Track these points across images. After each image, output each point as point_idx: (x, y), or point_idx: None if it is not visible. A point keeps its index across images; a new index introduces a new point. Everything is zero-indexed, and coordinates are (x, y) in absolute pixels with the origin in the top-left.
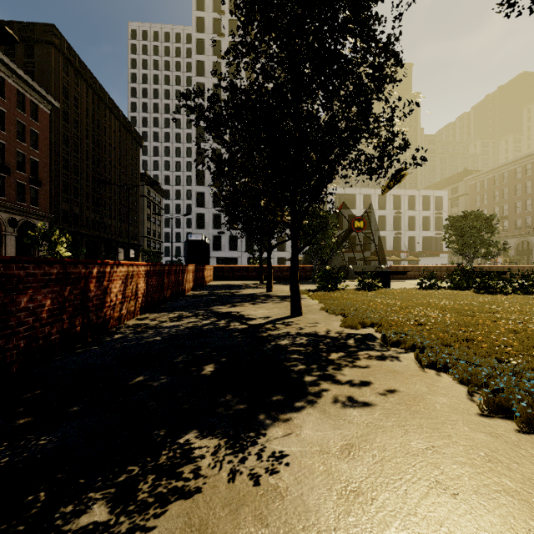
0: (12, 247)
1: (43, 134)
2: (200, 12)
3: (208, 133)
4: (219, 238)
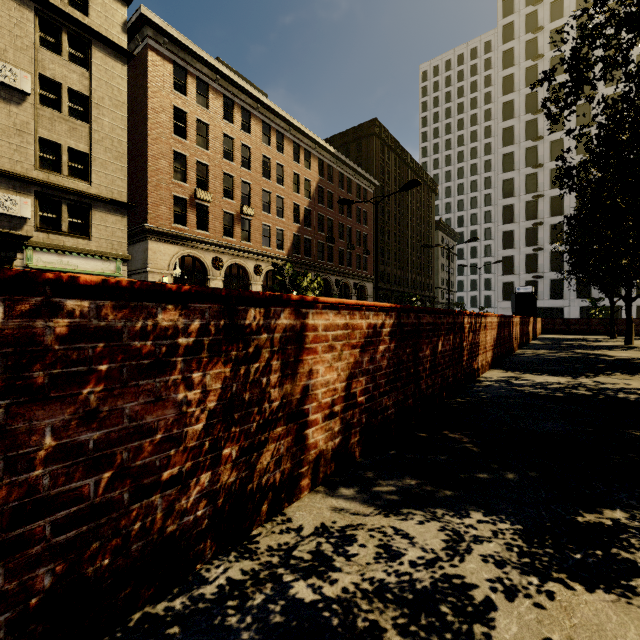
0: None
1: (369, 212)
2: (508, 18)
3: (518, 158)
4: (535, 283)
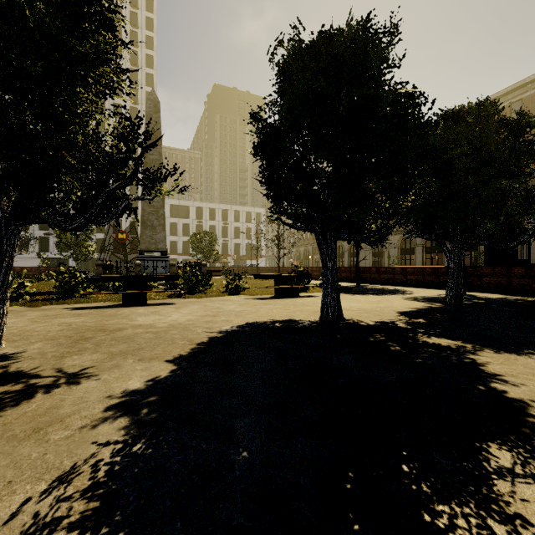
0: None
1: None
2: None
3: None
4: (48, 239)
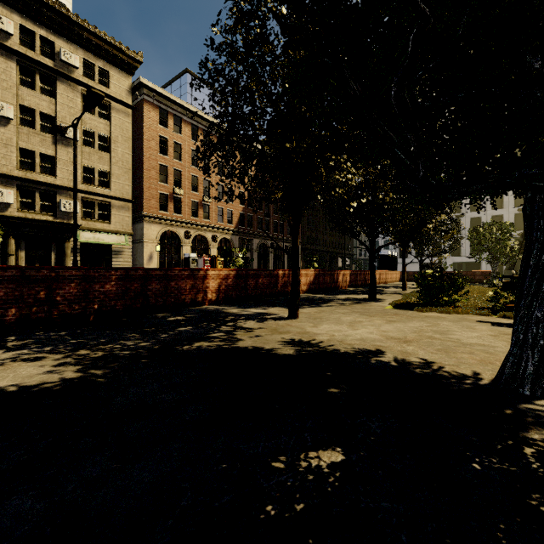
0: (286, 261)
1: None
2: None
3: None
4: None
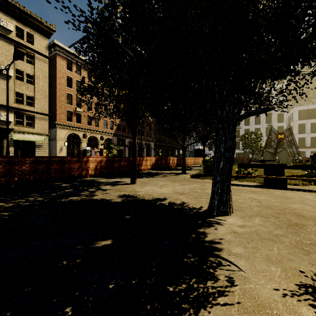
0: (145, 152)
1: None
2: None
3: None
4: None
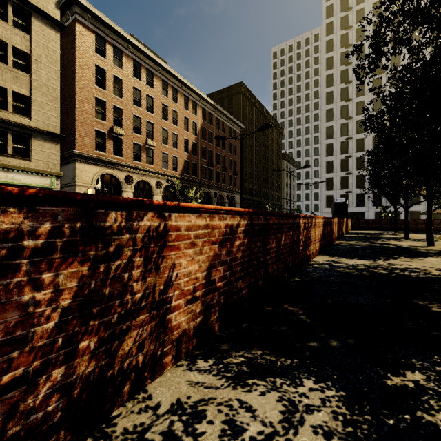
0: None
1: (238, 146)
2: (329, 19)
3: (336, 113)
4: (346, 196)
